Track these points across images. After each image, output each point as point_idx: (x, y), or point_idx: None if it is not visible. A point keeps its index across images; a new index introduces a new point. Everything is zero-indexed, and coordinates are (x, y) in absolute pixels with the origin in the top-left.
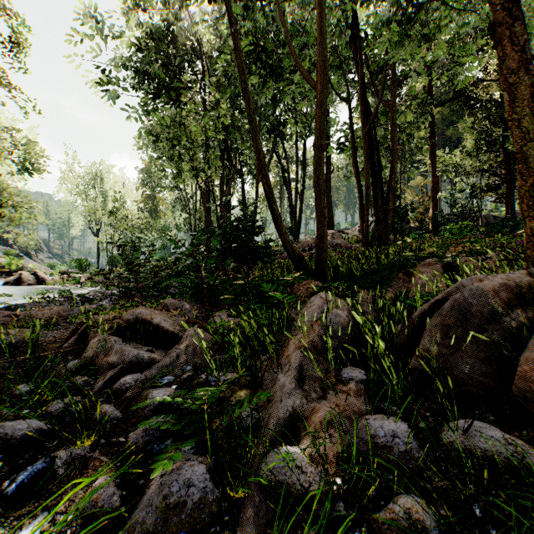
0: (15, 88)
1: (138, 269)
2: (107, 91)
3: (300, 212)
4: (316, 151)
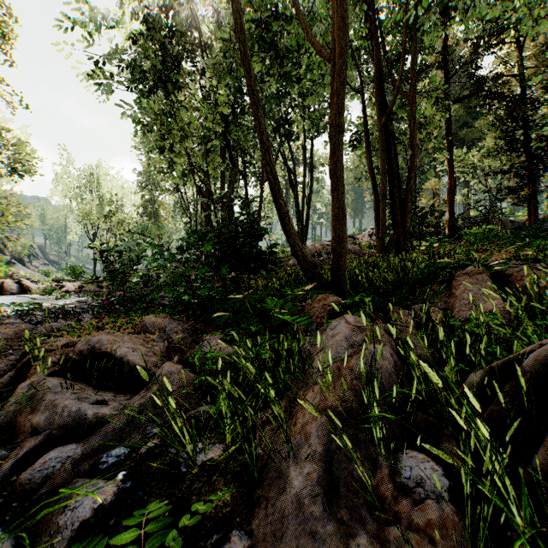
0: None
1: (124, 277)
2: (100, 85)
3: (307, 216)
4: (334, 131)
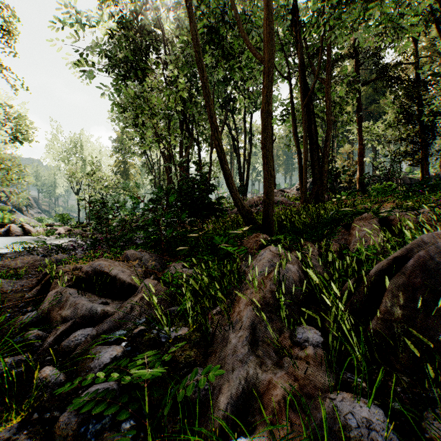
0: (6, 68)
1: (107, 222)
2: (84, 72)
3: (248, 174)
4: (264, 115)
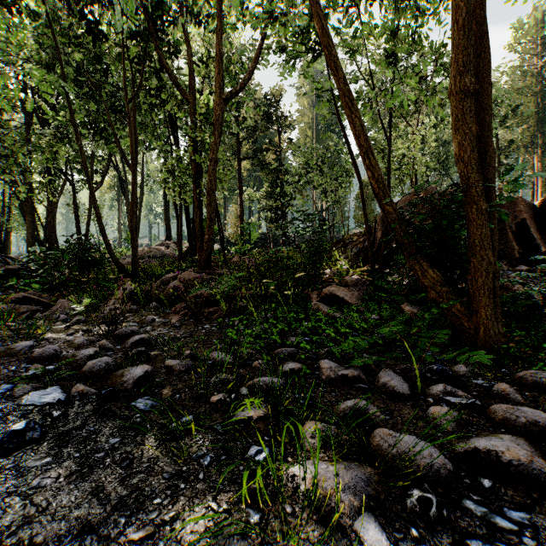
0: None
1: None
2: None
3: (138, 221)
4: (131, 213)
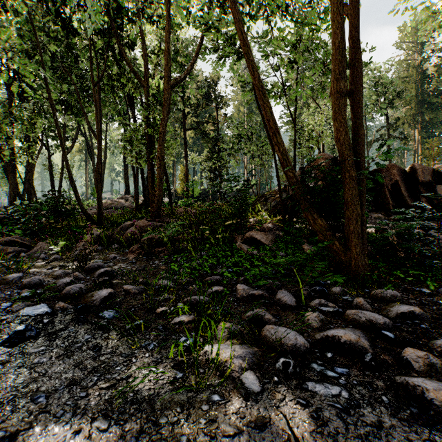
0: None
1: None
2: None
3: (102, 179)
4: (97, 174)
